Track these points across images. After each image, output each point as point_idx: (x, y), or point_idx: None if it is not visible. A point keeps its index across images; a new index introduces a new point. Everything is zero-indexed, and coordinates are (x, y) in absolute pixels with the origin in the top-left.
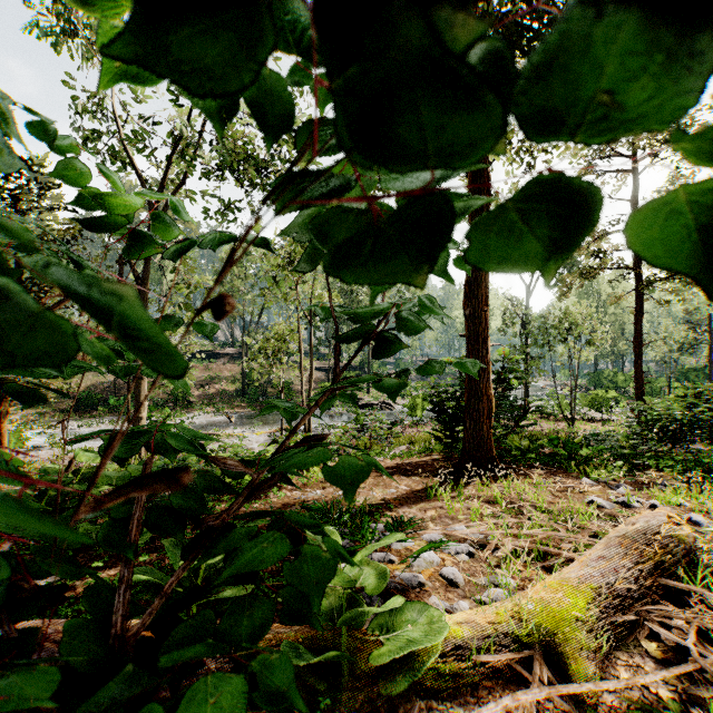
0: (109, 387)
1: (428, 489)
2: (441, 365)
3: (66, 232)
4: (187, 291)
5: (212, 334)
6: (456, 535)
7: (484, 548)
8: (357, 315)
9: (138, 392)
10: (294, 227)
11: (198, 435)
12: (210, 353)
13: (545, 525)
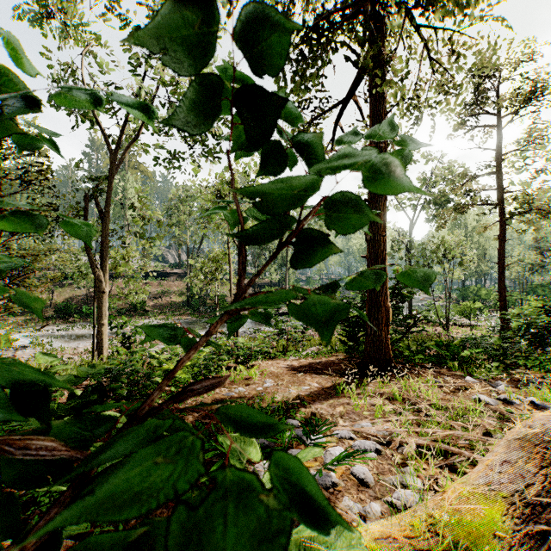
0: (83, 299)
1: (336, 387)
2: (380, 276)
3: (38, 172)
4: (141, 223)
5: (86, 237)
6: (363, 431)
7: (388, 445)
8: (265, 194)
9: (101, 303)
10: (154, 29)
11: (24, 379)
12: (162, 273)
13: (443, 423)
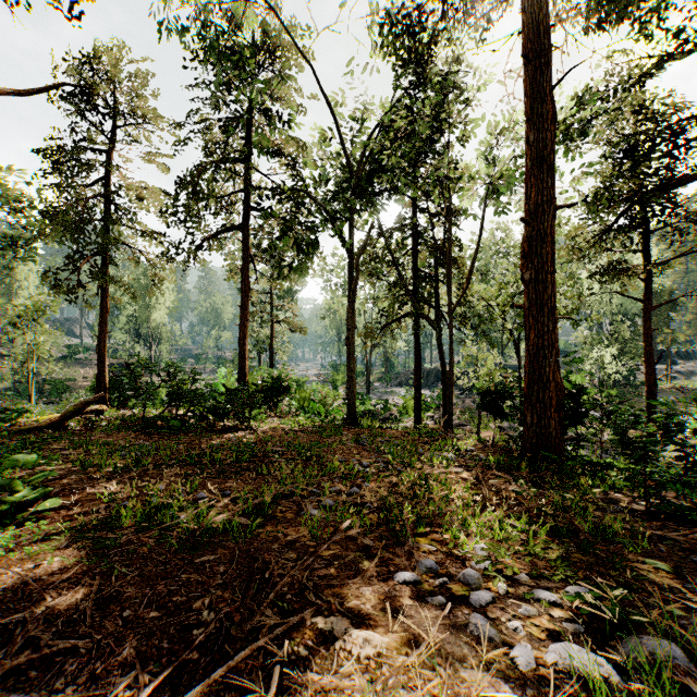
0: None
1: None
2: None
3: None
4: None
5: None
6: None
7: None
8: None
9: None
10: None
11: None
12: None
13: None
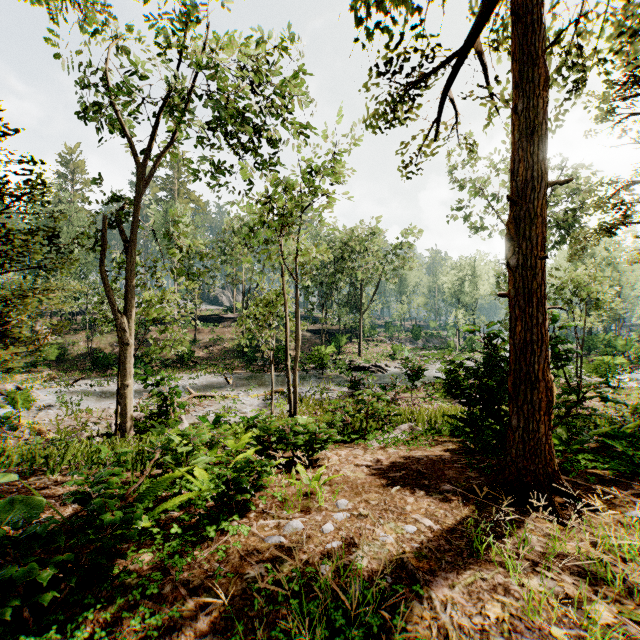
0: None
1: (474, 542)
2: None
3: (26, 184)
4: (180, 256)
5: None
6: None
7: None
8: None
9: (124, 359)
10: None
11: None
12: (214, 317)
13: None
